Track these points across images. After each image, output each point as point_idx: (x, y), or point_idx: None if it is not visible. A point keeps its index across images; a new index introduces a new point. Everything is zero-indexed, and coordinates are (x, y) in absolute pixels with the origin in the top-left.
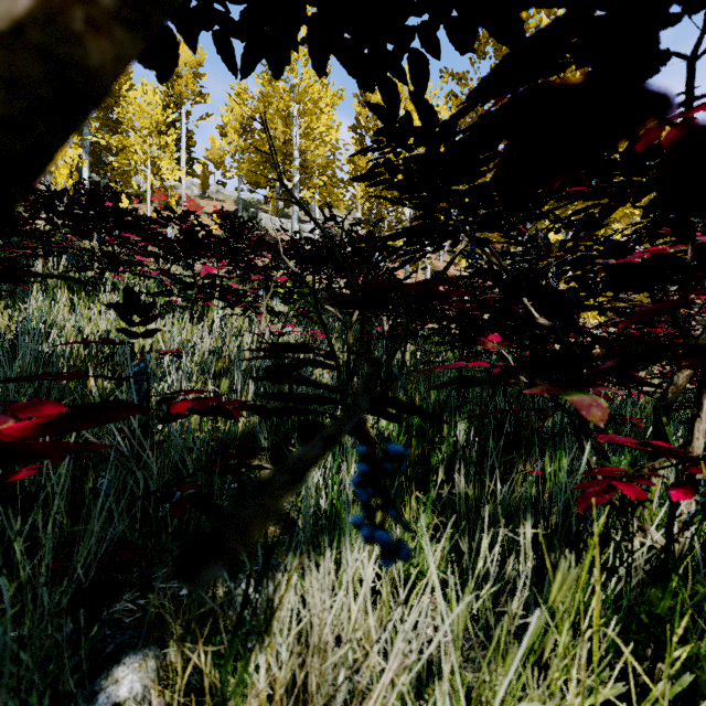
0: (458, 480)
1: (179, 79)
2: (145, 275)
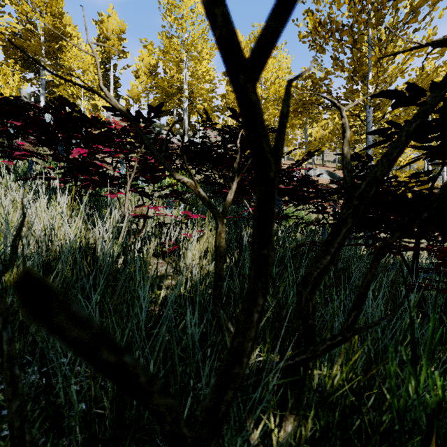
0: None
1: (108, 41)
2: (18, 157)
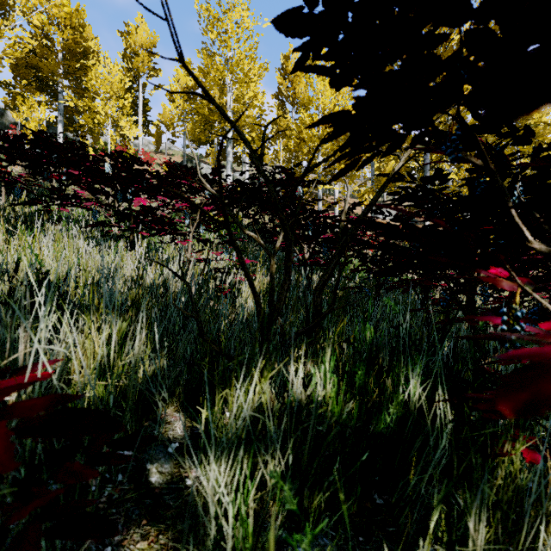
0: (472, 535)
1: (136, 57)
2: (82, 206)
